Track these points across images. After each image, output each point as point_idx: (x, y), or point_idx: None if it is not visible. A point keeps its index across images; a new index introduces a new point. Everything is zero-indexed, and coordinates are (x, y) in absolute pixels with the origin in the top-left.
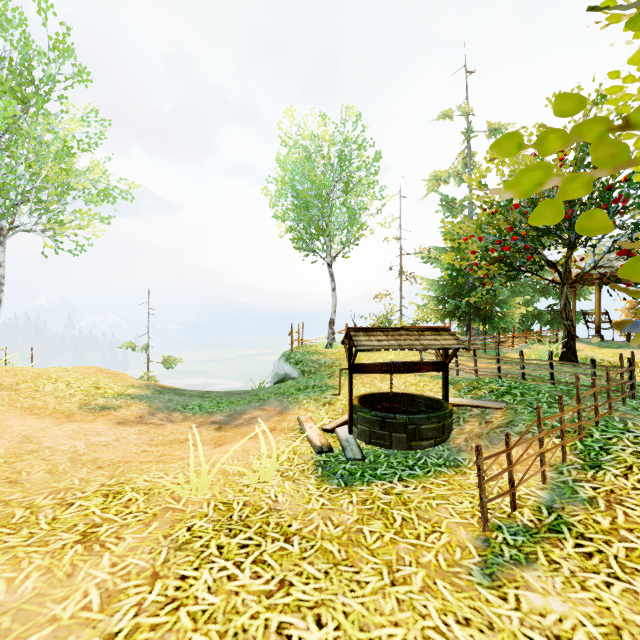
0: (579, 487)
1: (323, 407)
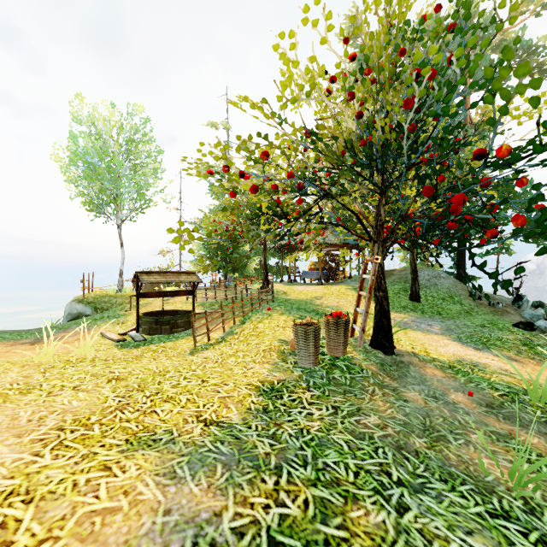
0: (235, 330)
1: (118, 325)
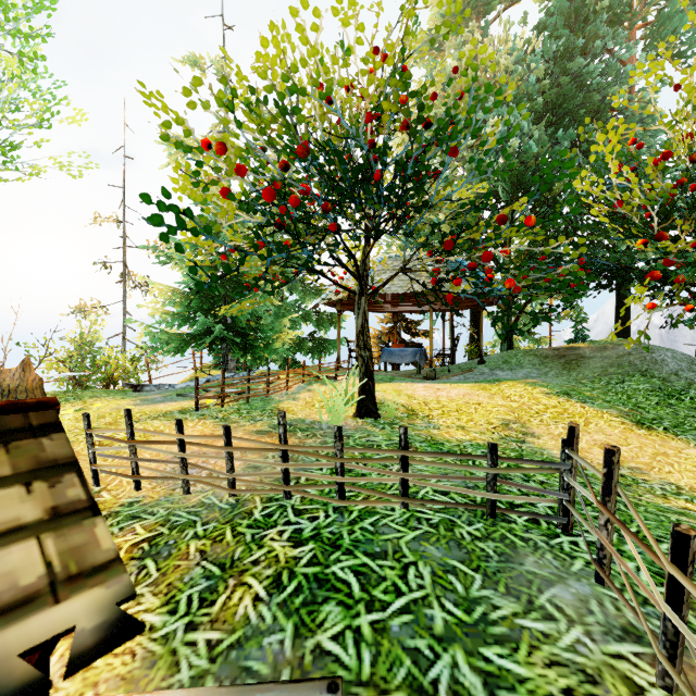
0: None
1: None
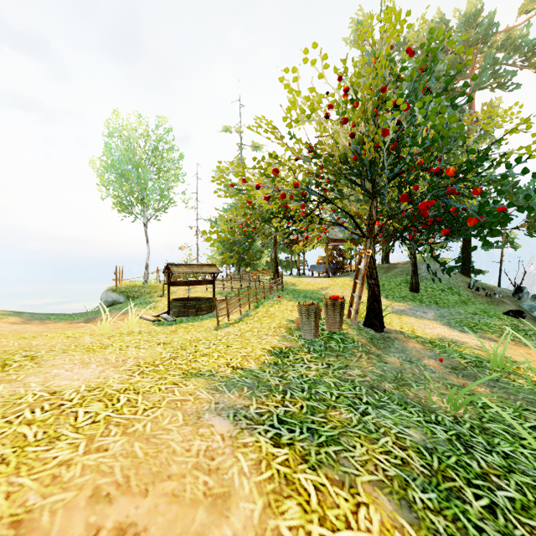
0: (250, 313)
1: (150, 309)
